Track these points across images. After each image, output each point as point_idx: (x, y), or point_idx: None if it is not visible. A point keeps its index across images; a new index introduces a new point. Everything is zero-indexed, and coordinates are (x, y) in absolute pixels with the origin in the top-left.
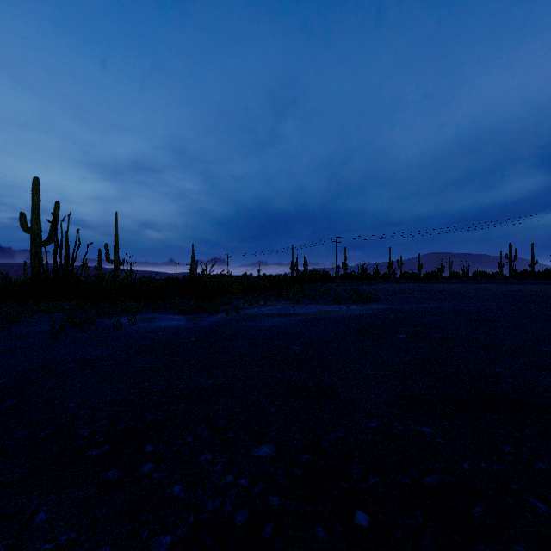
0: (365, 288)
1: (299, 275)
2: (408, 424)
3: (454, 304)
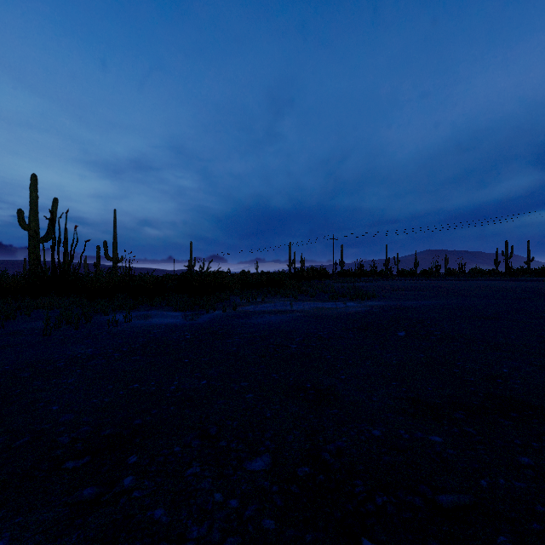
0: (362, 285)
1: (296, 271)
2: (415, 432)
3: (452, 301)
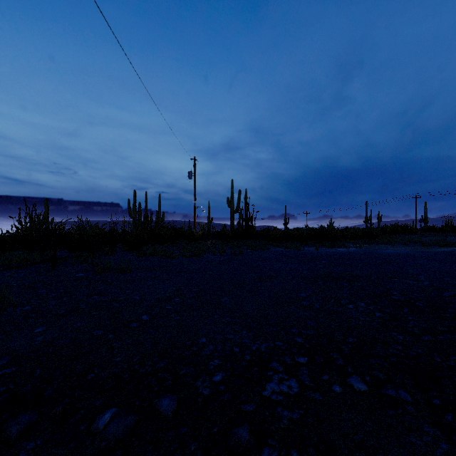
0: (450, 239)
1: (381, 227)
2: None
3: None
